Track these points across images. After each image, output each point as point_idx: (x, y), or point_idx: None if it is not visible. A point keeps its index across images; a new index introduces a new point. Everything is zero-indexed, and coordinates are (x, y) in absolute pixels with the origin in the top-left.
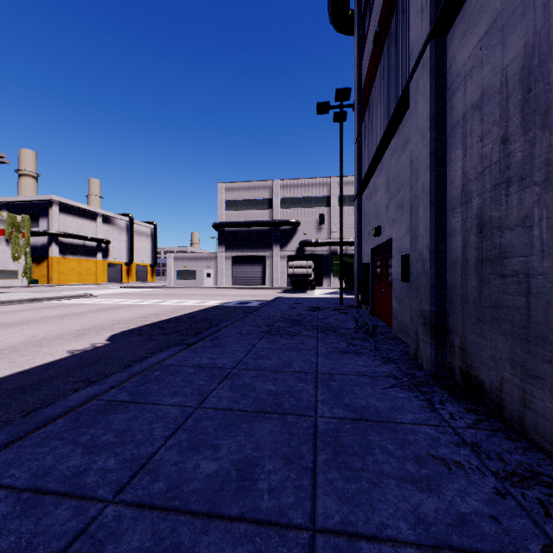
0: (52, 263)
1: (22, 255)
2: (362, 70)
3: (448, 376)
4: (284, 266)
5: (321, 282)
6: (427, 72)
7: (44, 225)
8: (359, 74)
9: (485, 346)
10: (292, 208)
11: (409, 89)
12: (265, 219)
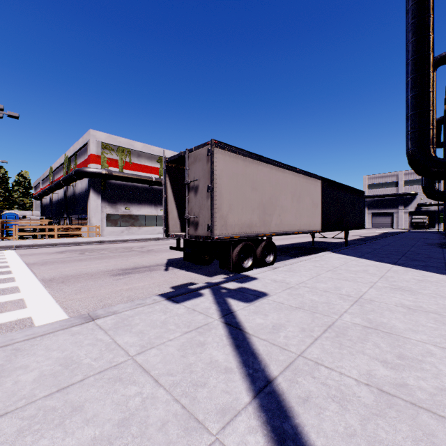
0: None
1: None
2: None
3: None
4: (406, 217)
5: (433, 226)
6: None
7: None
8: None
9: None
10: (412, 185)
11: None
12: (393, 193)
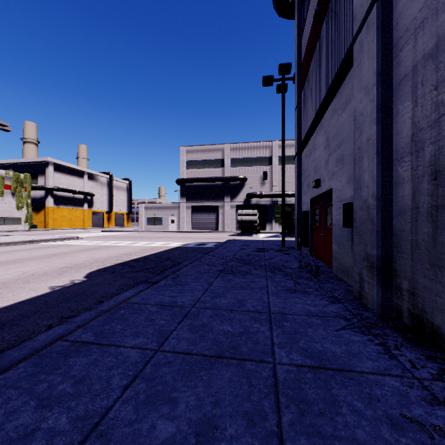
0: (48, 211)
1: (25, 205)
2: (301, 47)
3: (395, 317)
4: (234, 214)
5: (264, 227)
6: (373, 31)
7: (42, 182)
8: (298, 51)
9: (441, 292)
10: (240, 167)
11: (352, 52)
12: (218, 176)
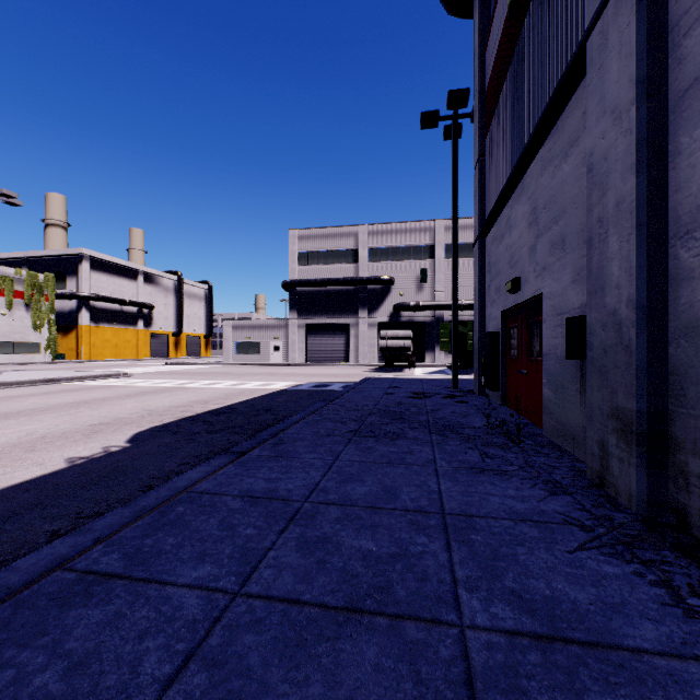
0: (82, 333)
1: (45, 323)
2: (486, 62)
3: (674, 524)
4: (374, 337)
5: (423, 358)
6: (629, 6)
7: (72, 286)
8: (481, 69)
9: None
10: (384, 261)
11: (586, 51)
12: (349, 276)
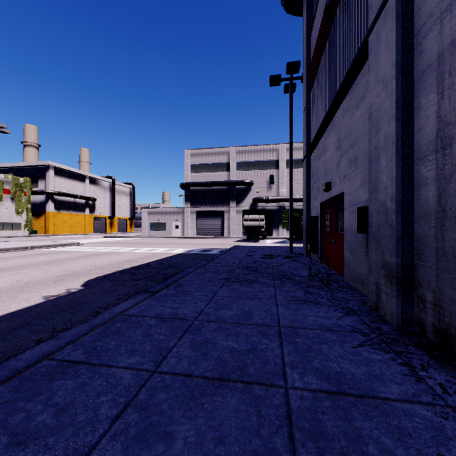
0: (48, 216)
1: (24, 210)
2: (310, 45)
3: (417, 331)
4: (240, 219)
5: (271, 233)
6: (391, 19)
7: (42, 186)
8: (307, 49)
9: None
10: (246, 170)
11: (368, 43)
12: (224, 180)
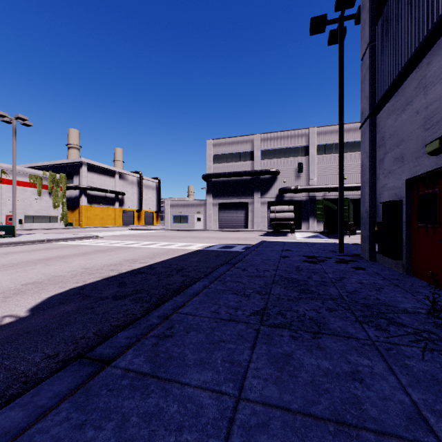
0: (82, 210)
1: (60, 204)
2: None
3: None
4: (265, 211)
5: (300, 226)
6: None
7: (77, 182)
8: None
9: None
10: (272, 159)
11: None
12: (247, 170)
